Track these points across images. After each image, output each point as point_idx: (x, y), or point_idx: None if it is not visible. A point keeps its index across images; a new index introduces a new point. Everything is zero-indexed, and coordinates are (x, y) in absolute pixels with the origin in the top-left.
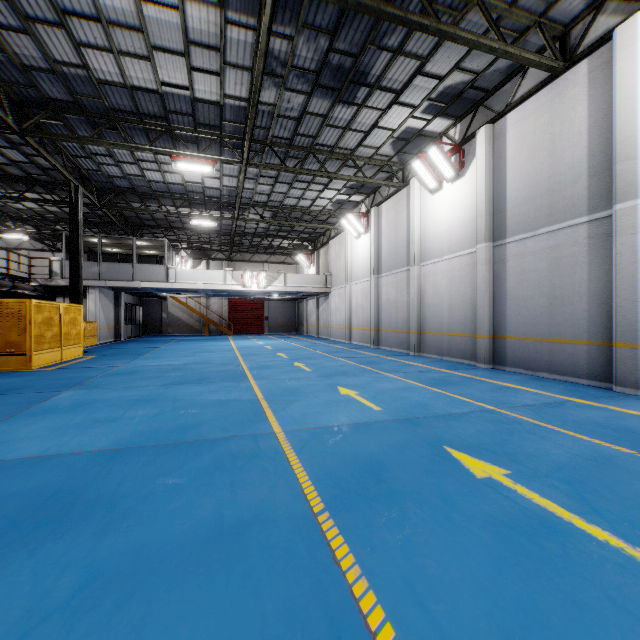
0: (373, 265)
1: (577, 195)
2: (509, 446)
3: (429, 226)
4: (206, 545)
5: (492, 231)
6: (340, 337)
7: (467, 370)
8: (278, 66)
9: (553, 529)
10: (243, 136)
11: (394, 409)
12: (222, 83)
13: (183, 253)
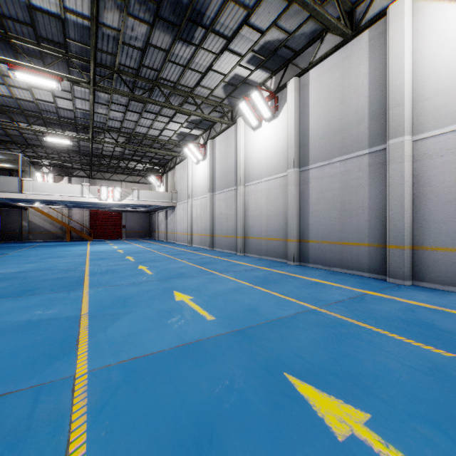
0: (209, 185)
1: (361, 133)
2: (348, 362)
3: (251, 155)
4: None
5: (299, 159)
6: (184, 241)
7: (282, 267)
8: None
9: None
10: (90, 58)
11: (227, 317)
12: None
13: (45, 169)
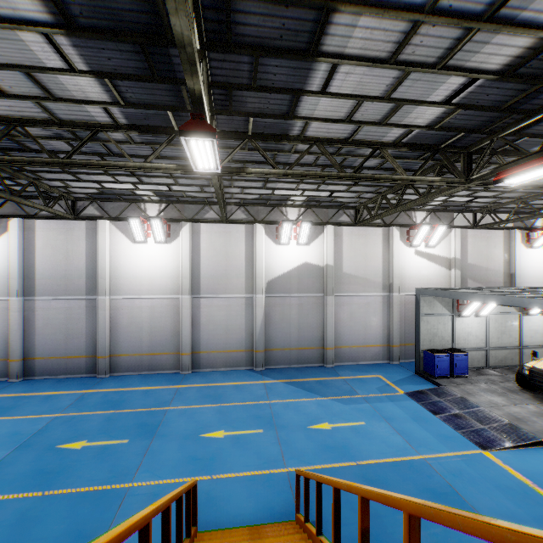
0: None
1: (81, 284)
2: (79, 431)
3: None
4: (21, 526)
5: (24, 289)
6: None
7: (8, 389)
8: None
9: (107, 448)
10: None
11: (4, 445)
12: None
13: None
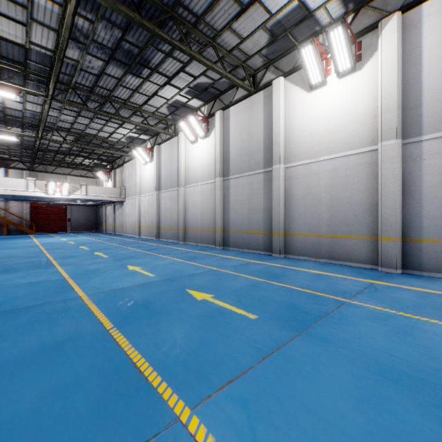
0: (156, 184)
1: (259, 158)
2: (217, 285)
3: (190, 163)
4: (34, 357)
5: (223, 171)
6: (132, 233)
7: (210, 250)
8: (81, 36)
9: (223, 313)
10: (48, 76)
11: (162, 274)
12: (29, 33)
13: None
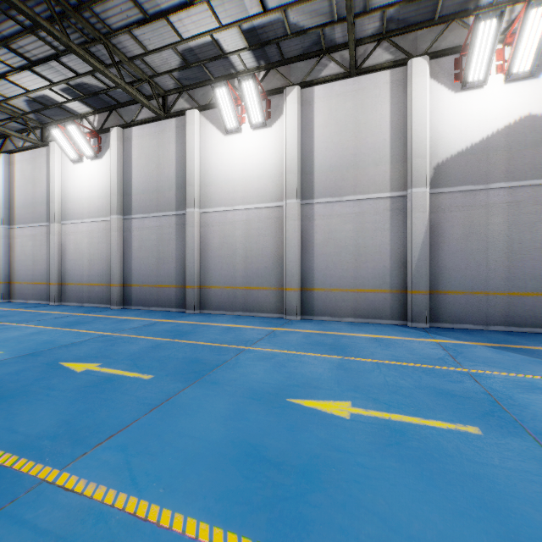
0: (4, 214)
1: (171, 197)
2: (108, 352)
3: (71, 190)
4: None
5: (123, 207)
6: None
7: (102, 312)
8: None
9: (112, 380)
10: None
11: (19, 350)
12: None
13: None
